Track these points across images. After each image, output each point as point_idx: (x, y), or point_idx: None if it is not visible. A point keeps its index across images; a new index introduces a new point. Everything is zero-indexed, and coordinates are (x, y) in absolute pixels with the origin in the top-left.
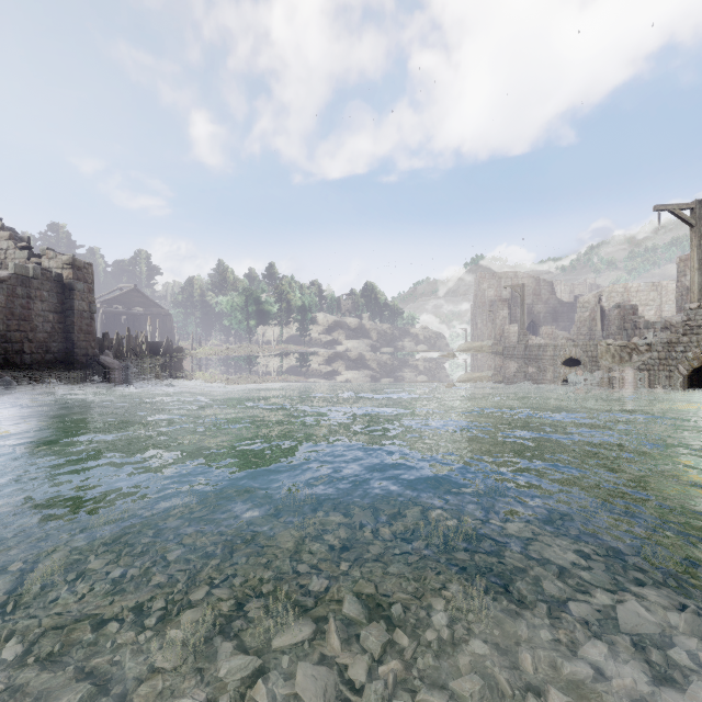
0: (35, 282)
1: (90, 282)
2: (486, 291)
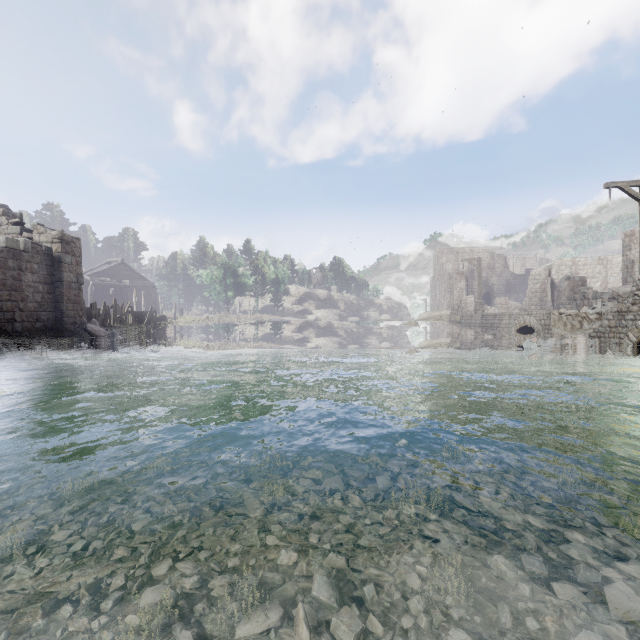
0: (26, 255)
1: (78, 255)
2: (444, 265)
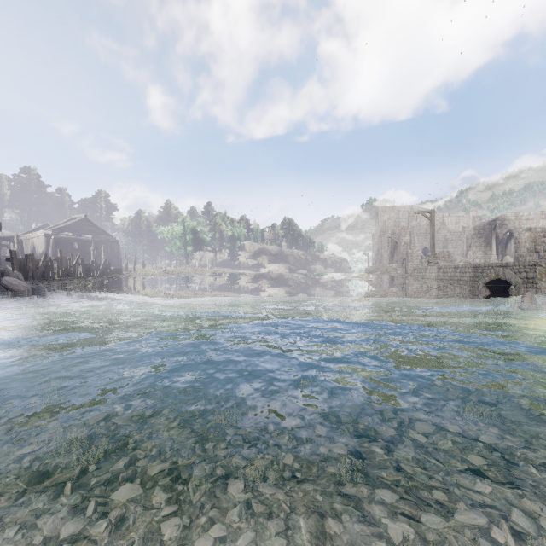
0: None
1: None
2: (386, 222)
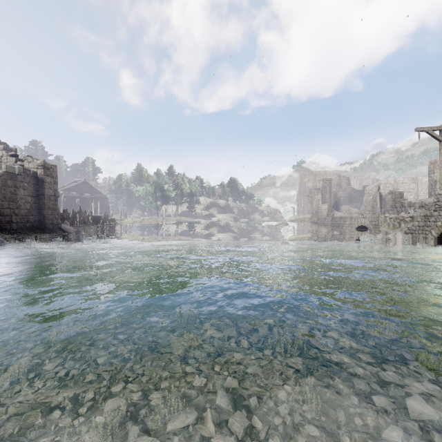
0: (19, 177)
1: (55, 177)
2: (306, 183)
